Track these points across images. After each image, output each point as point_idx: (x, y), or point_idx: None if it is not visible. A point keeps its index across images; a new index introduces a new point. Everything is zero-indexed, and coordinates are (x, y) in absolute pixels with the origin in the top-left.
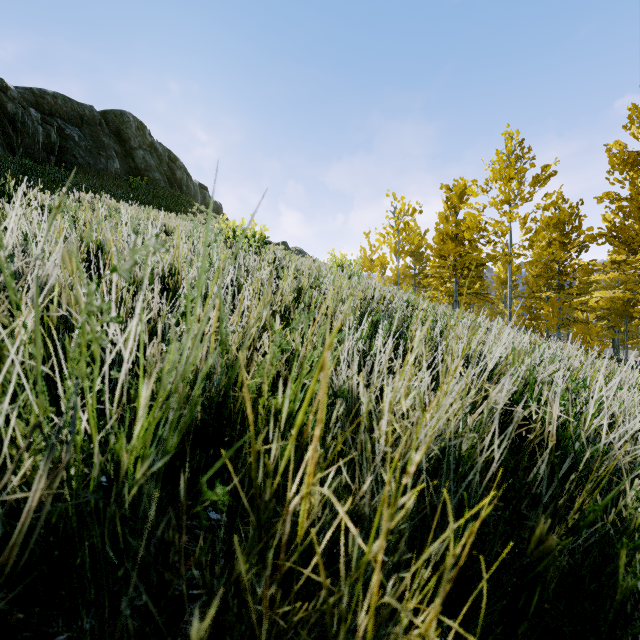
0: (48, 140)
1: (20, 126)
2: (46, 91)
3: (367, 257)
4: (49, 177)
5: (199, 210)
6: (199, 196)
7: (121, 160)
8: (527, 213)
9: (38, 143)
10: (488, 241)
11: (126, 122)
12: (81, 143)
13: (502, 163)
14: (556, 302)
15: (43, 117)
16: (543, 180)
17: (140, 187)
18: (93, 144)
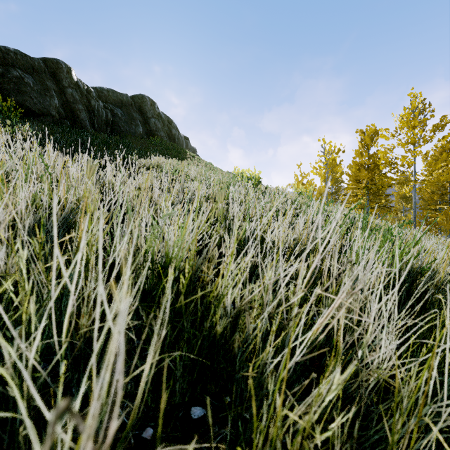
0: (107, 118)
1: (96, 112)
2: (103, 88)
3: (299, 182)
4: (125, 145)
5: (190, 155)
6: (184, 144)
7: (142, 126)
8: (428, 150)
9: (103, 121)
10: (397, 171)
11: (145, 102)
12: (122, 118)
13: (409, 116)
14: (449, 213)
15: (104, 105)
16: (441, 127)
17: (157, 143)
18: (128, 117)
